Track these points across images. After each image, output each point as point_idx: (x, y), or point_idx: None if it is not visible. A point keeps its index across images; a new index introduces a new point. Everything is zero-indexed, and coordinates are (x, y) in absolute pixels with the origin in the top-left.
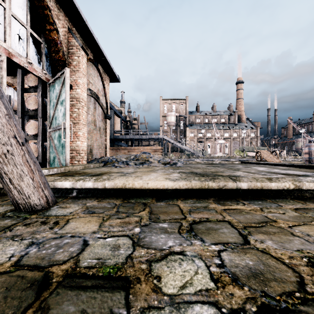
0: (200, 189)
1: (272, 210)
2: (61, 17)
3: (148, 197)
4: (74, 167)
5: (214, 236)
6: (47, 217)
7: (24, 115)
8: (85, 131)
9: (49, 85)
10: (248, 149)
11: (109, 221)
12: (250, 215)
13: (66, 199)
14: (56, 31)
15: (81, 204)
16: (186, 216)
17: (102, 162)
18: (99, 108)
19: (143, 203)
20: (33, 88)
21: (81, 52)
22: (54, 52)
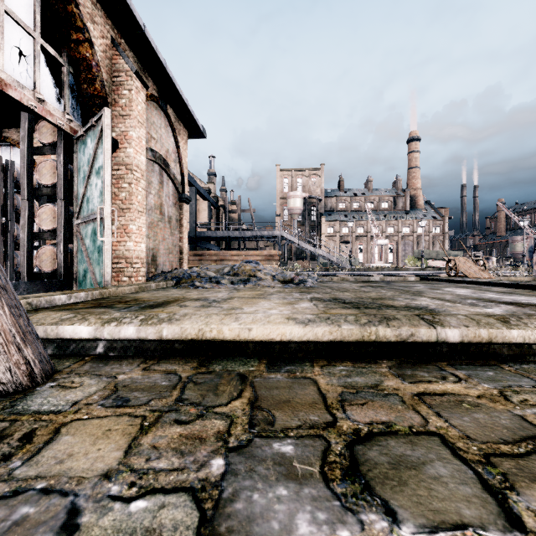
0: (359, 342)
1: (529, 398)
2: (99, 19)
3: (251, 358)
4: (119, 289)
5: (418, 492)
6: (16, 416)
7: (33, 194)
8: (142, 224)
9: (77, 141)
10: (429, 255)
11: (155, 432)
12: (484, 412)
13: (80, 364)
14: (89, 43)
15: (106, 378)
16: (336, 415)
17: (172, 278)
18: (169, 183)
19: (240, 374)
20: (48, 146)
21: (134, 82)
22: (86, 81)
